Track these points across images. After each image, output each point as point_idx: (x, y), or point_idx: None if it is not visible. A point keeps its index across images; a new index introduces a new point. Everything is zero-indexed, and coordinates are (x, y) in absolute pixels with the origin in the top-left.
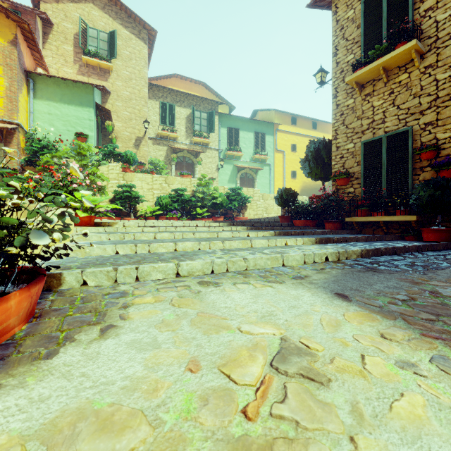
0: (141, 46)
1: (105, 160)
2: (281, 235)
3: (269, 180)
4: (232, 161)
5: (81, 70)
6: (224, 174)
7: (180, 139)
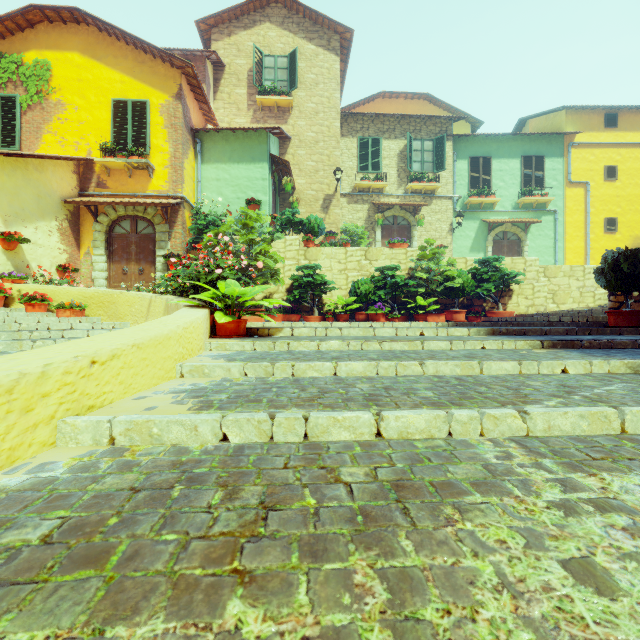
0: (331, 61)
1: (281, 232)
2: None
3: (553, 239)
4: (477, 213)
5: (255, 116)
6: (463, 237)
7: (388, 190)
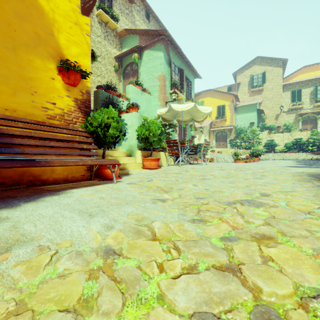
0: (278, 70)
1: (261, 130)
2: None
3: None
4: None
5: (250, 94)
6: None
7: (305, 107)
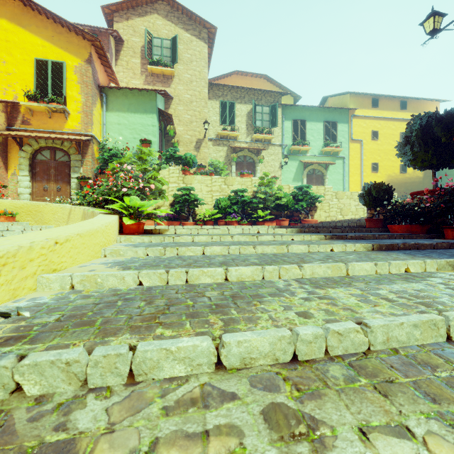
0: (201, 47)
1: (166, 164)
2: (382, 248)
3: (342, 175)
4: (297, 156)
5: (147, 80)
6: (288, 172)
7: (240, 138)
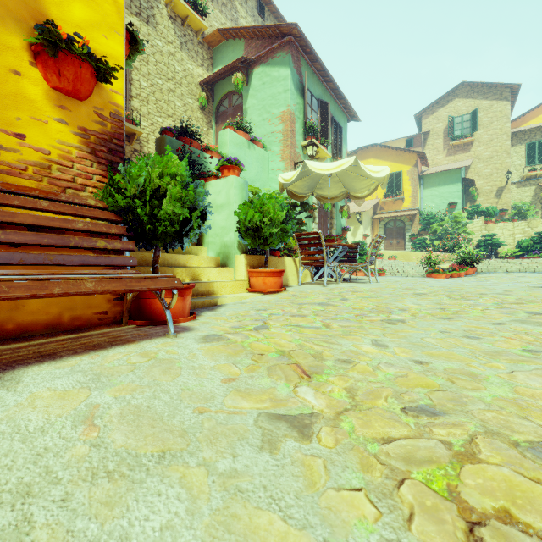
0: (502, 106)
1: (469, 218)
2: None
3: None
4: None
5: (448, 152)
6: None
7: None
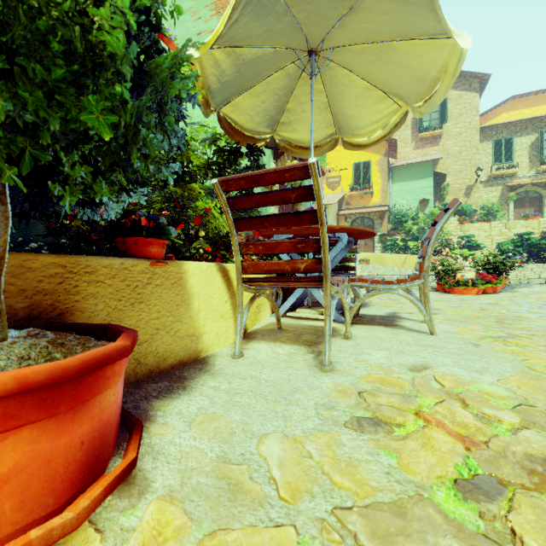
0: (471, 98)
1: None
2: None
3: None
4: None
5: (416, 145)
6: None
7: (519, 173)
